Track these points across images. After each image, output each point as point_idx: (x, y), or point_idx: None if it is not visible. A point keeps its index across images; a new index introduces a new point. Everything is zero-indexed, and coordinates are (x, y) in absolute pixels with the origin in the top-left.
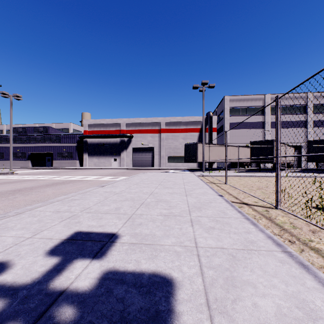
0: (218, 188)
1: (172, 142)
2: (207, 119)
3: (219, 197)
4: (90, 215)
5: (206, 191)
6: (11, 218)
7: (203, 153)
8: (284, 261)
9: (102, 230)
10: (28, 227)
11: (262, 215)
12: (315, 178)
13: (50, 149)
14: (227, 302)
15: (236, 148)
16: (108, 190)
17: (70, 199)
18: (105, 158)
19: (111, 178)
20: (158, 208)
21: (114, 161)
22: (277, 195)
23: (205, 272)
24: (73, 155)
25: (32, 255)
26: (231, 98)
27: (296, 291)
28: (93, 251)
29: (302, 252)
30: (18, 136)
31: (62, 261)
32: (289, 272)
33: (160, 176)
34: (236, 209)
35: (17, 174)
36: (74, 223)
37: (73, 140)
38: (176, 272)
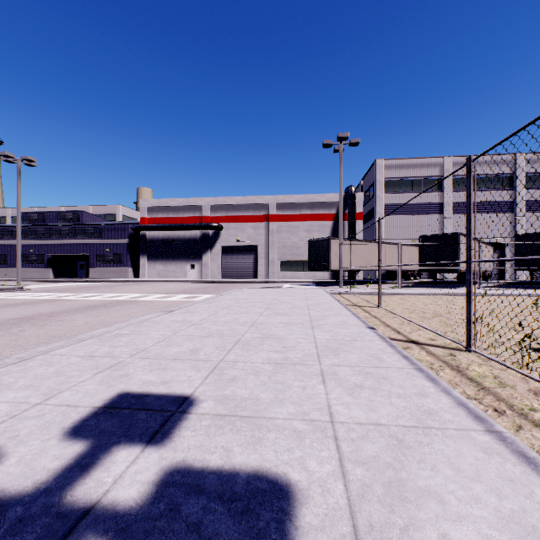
0: (366, 315)
1: (288, 237)
2: (347, 198)
3: (369, 331)
4: (146, 362)
5: (346, 320)
6: (9, 369)
7: (340, 255)
8: (491, 451)
9: (166, 389)
10: (37, 384)
11: (445, 362)
12: (537, 299)
13: (84, 248)
14: (391, 533)
15: (395, 246)
16: (180, 318)
17: (114, 333)
18: (176, 263)
19: (185, 297)
20: (264, 350)
21: (190, 268)
22: (470, 327)
23: (349, 471)
24: (122, 258)
25: (40, 437)
26: (387, 163)
27: (519, 509)
28: (149, 429)
29: (520, 430)
30: (31, 227)
31: (91, 449)
32: (502, 472)
33: (268, 295)
34: (399, 352)
35: (29, 291)
36: (118, 377)
37: (122, 234)
38: (297, 471)
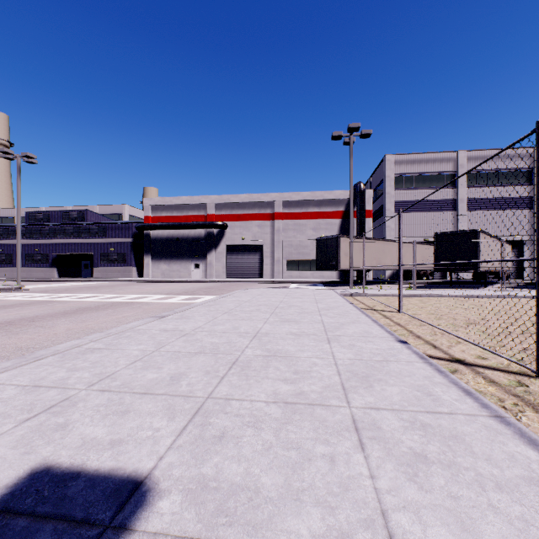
0: (388, 322)
1: (294, 235)
2: (356, 195)
3: (401, 346)
4: (104, 399)
5: (368, 330)
6: None
7: (350, 253)
8: None
9: (112, 461)
10: None
11: (519, 398)
12: None
13: (88, 247)
14: None
15: (407, 245)
16: (170, 326)
17: (84, 348)
18: (180, 263)
19: (185, 299)
20: (268, 377)
21: (195, 268)
22: None
23: None
24: (126, 258)
25: None
26: (398, 158)
27: None
28: None
29: None
30: (36, 226)
31: None
32: None
33: (274, 297)
34: (454, 382)
35: (27, 292)
36: (50, 430)
37: (126, 233)
38: None
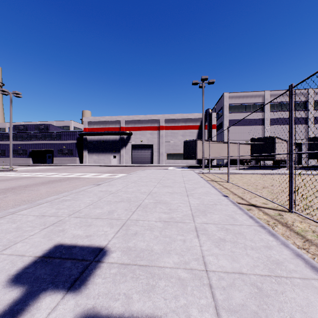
0: (220, 187)
1: (171, 139)
2: (206, 116)
3: (224, 198)
4: (78, 220)
5: (208, 191)
6: None
7: (202, 150)
8: None
9: (88, 242)
10: (1, 237)
11: (277, 220)
12: None
13: (50, 146)
14: None
15: (235, 145)
16: (104, 189)
17: (61, 199)
18: (105, 155)
19: (109, 175)
20: (156, 211)
21: (113, 158)
22: (292, 196)
23: None
24: (73, 152)
25: None
26: (230, 95)
27: None
28: (71, 277)
29: None
30: (19, 133)
31: (24, 295)
32: None
33: (159, 174)
34: (246, 213)
35: (16, 171)
36: (57, 232)
37: (73, 137)
38: None
